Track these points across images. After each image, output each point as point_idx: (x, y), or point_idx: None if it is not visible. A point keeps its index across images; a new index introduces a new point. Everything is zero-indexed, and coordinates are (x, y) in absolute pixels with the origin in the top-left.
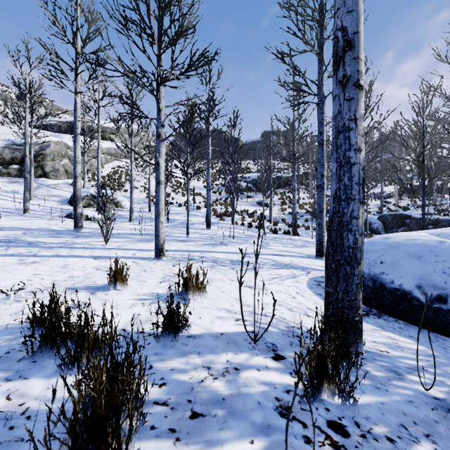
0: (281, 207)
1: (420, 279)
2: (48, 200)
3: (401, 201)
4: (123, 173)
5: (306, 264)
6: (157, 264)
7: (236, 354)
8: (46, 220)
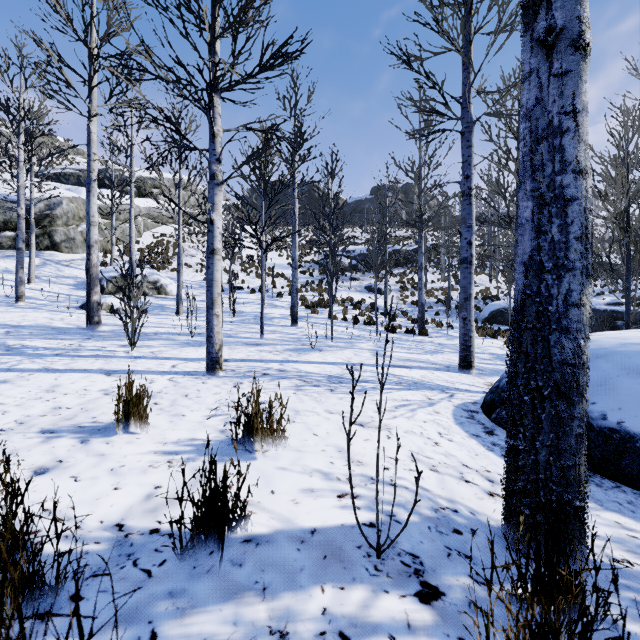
0: (401, 294)
1: None
2: (57, 282)
3: None
4: (170, 244)
5: (446, 380)
6: (209, 383)
7: (342, 590)
8: (49, 312)
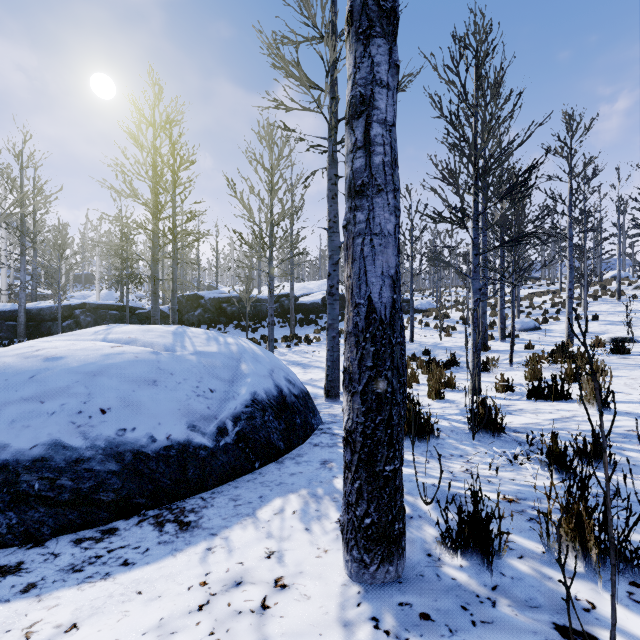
0: None
1: (185, 415)
2: None
3: None
4: None
5: None
6: None
7: None
8: None
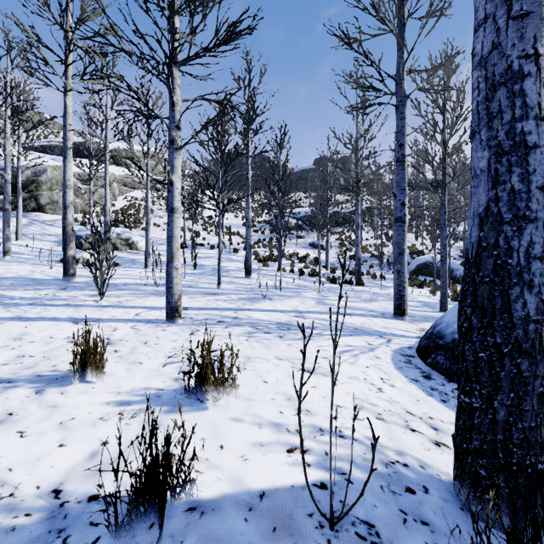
0: (340, 250)
1: None
2: (41, 239)
3: None
4: (141, 207)
5: (383, 326)
6: (168, 330)
7: None
8: (31, 266)
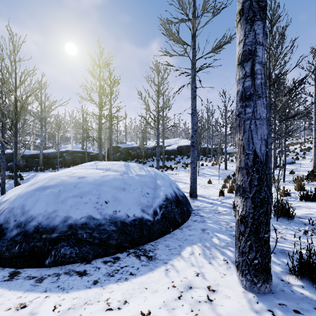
0: None
1: (139, 205)
2: None
3: None
4: None
5: None
6: None
7: None
8: None
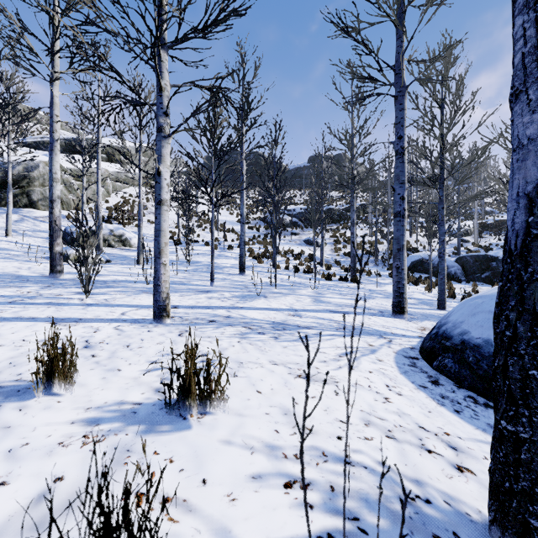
0: (334, 247)
1: None
2: (32, 236)
3: (481, 239)
4: (136, 203)
5: (383, 325)
6: (154, 331)
7: None
8: (19, 262)
